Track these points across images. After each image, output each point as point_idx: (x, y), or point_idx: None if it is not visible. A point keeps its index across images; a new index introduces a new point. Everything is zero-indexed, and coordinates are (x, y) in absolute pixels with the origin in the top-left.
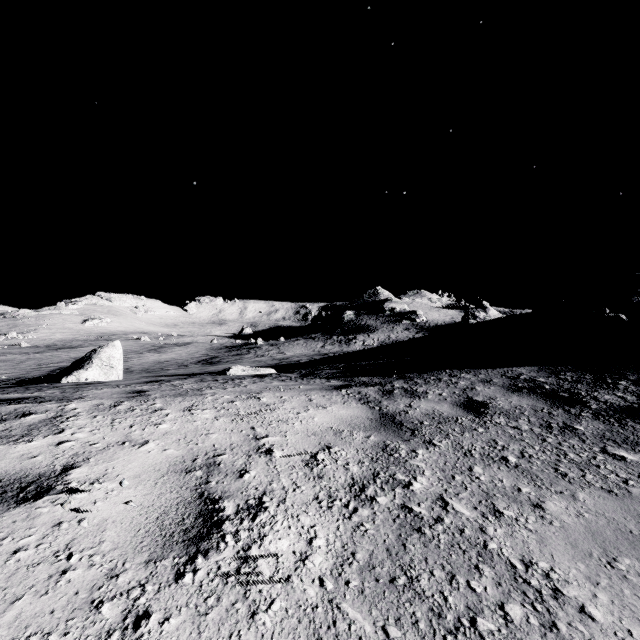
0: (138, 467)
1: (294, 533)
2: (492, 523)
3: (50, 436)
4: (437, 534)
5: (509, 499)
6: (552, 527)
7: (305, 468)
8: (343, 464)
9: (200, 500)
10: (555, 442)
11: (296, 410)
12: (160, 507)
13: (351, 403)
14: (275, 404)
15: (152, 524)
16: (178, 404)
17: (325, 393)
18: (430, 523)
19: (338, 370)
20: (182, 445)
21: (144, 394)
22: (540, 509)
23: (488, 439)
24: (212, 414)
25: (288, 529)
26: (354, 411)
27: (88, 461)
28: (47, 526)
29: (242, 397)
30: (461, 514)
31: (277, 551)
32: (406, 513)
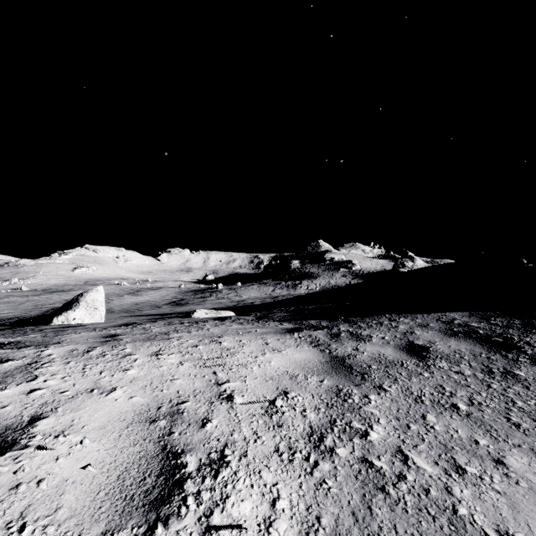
0: (104, 417)
1: (257, 493)
2: (457, 482)
3: (23, 384)
4: (402, 495)
5: (468, 453)
6: (520, 488)
7: (265, 416)
8: (300, 411)
9: (162, 454)
10: (500, 388)
11: (254, 354)
12: (122, 463)
13: (303, 346)
14: (235, 348)
15: (112, 484)
16: (146, 349)
17: (279, 337)
18: (393, 481)
19: (289, 313)
20: (148, 392)
21: (116, 338)
22: (502, 465)
23: (435, 384)
24: (177, 359)
25: (250, 488)
26: (307, 354)
27: (56, 411)
28: (4, 489)
29: (205, 341)
30: (423, 470)
31: (240, 516)
32: (367, 468)
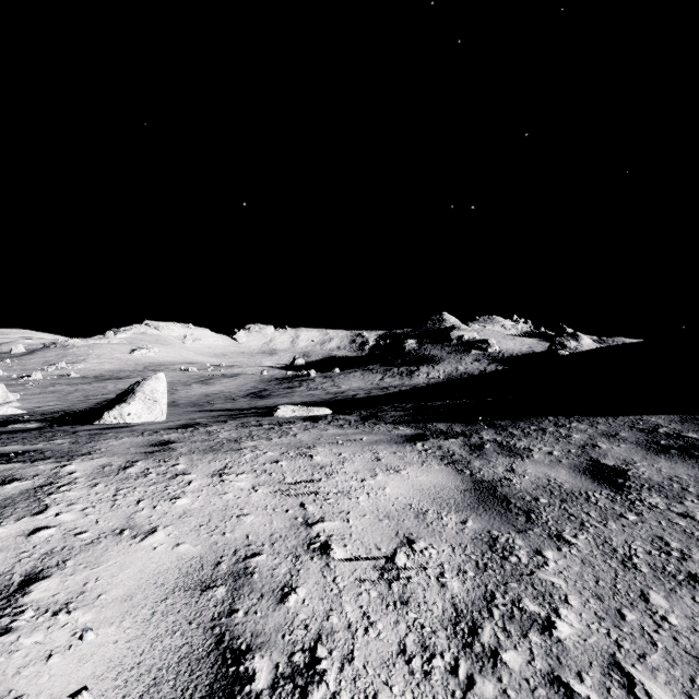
0: (133, 579)
1: None
2: None
3: (25, 518)
4: None
5: None
6: None
7: (379, 583)
8: (436, 575)
9: (216, 653)
10: None
11: (360, 475)
12: (150, 670)
13: (431, 464)
14: (332, 465)
15: None
16: (207, 465)
17: (396, 448)
18: None
19: (406, 412)
20: (203, 536)
21: (168, 448)
22: None
23: (650, 536)
24: (249, 481)
25: None
26: (437, 477)
27: (63, 566)
28: None
29: (289, 454)
30: None
31: None
32: (562, 698)
